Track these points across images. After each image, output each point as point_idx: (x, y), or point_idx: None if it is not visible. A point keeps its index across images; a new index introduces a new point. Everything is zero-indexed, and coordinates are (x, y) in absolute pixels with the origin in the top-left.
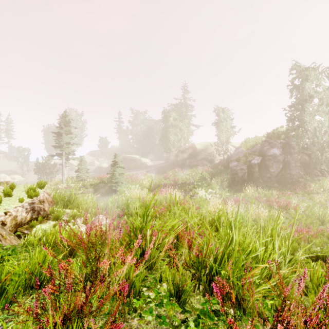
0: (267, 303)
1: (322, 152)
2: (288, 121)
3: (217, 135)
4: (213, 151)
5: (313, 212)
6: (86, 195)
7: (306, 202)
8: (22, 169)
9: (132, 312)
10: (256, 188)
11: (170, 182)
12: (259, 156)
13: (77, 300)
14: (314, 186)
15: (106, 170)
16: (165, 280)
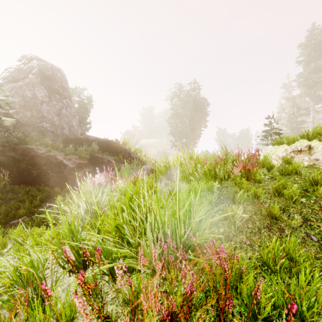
0: None
1: None
2: None
3: None
4: None
5: None
6: None
7: None
8: None
9: None
10: None
11: None
12: None
13: None
14: None
15: None
16: None
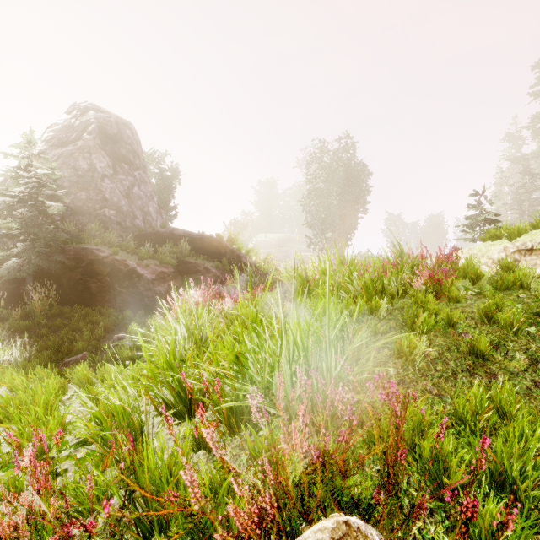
0: None
1: None
2: None
3: None
4: None
5: None
6: None
7: None
8: None
9: None
10: None
11: None
12: None
13: None
14: None
15: None
16: None
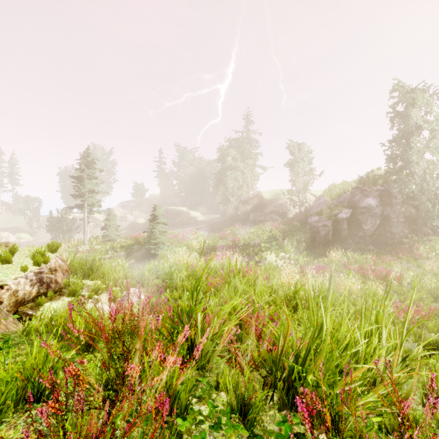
0: (372, 422)
1: (433, 203)
2: (388, 161)
3: (291, 180)
4: (285, 201)
5: (423, 284)
6: (115, 260)
7: (413, 271)
8: (31, 225)
9: (176, 438)
10: (345, 252)
11: (229, 243)
12: (349, 208)
13: (91, 426)
14: (423, 249)
15: (143, 227)
16: (224, 388)
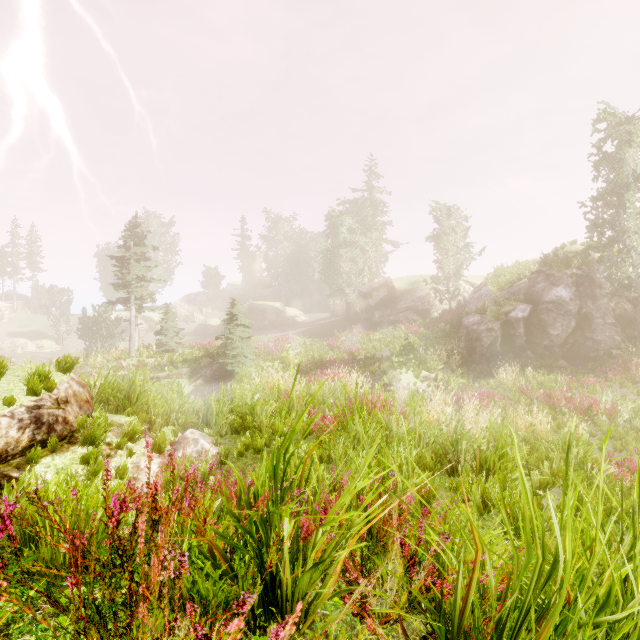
0: None
1: None
2: (589, 230)
3: (436, 261)
4: (428, 293)
5: None
6: (174, 380)
7: (631, 401)
8: (57, 329)
9: None
10: (521, 370)
11: (343, 356)
12: (527, 302)
13: None
14: None
15: (217, 331)
16: None
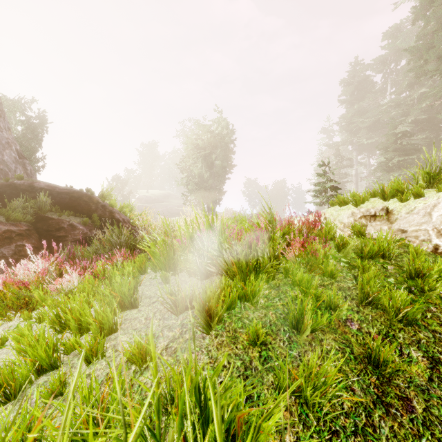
0: None
1: None
2: None
3: None
4: None
5: None
6: None
7: None
8: None
9: None
10: None
11: None
12: None
13: None
14: None
15: None
16: None
